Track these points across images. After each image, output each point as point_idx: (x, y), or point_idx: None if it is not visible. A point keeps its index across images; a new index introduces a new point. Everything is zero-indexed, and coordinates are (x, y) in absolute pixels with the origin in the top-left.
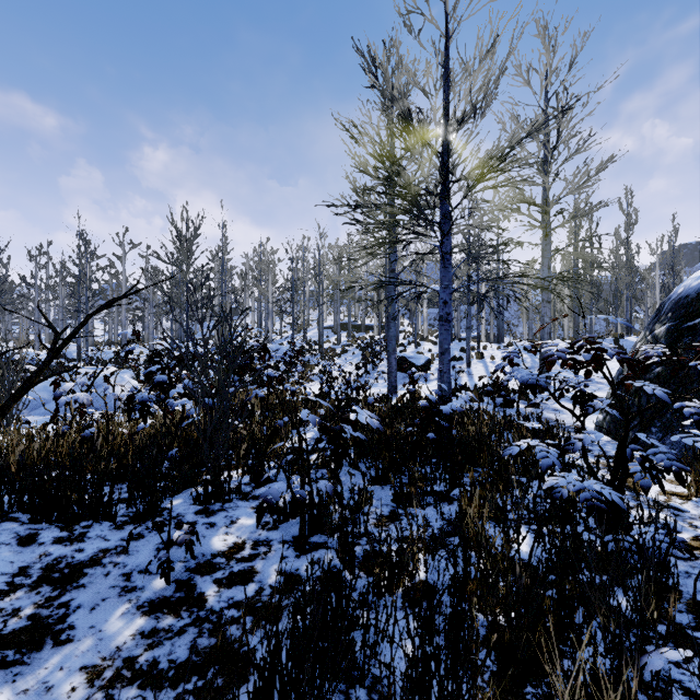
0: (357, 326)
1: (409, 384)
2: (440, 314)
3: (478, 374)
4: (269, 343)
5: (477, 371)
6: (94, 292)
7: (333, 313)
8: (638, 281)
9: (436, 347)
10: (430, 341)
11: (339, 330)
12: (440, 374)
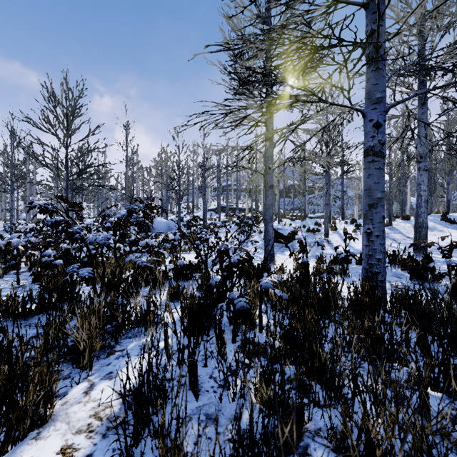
0: (232, 208)
1: (299, 253)
2: (367, 145)
3: (337, 243)
4: (157, 216)
5: (335, 240)
6: (16, 175)
7: (215, 200)
8: (452, 171)
9: (294, 222)
10: (288, 219)
11: (219, 210)
12: (367, 239)
